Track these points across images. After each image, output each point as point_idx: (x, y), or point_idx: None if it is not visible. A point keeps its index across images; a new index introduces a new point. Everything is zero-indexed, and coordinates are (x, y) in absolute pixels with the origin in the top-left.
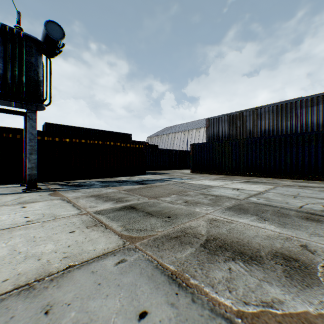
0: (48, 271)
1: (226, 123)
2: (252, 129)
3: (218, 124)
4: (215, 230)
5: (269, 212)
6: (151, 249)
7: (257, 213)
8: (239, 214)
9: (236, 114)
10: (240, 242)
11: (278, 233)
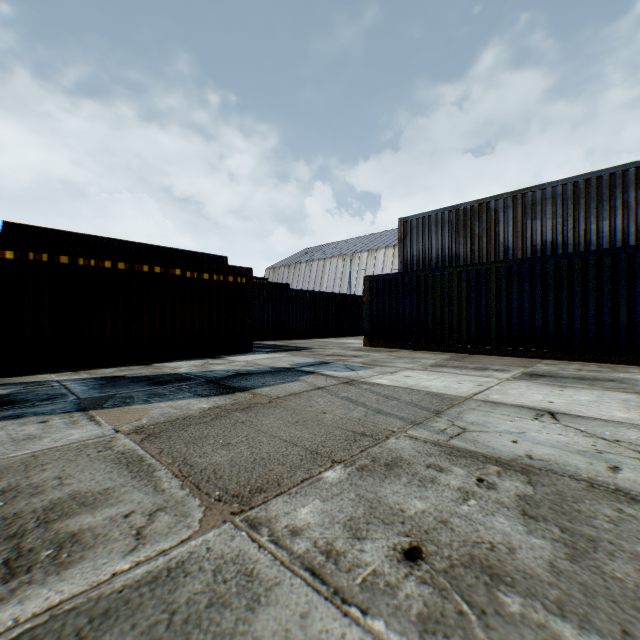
0: None
1: (446, 228)
2: (513, 242)
3: (429, 230)
4: None
5: None
6: None
7: None
8: None
9: (472, 207)
10: None
11: None
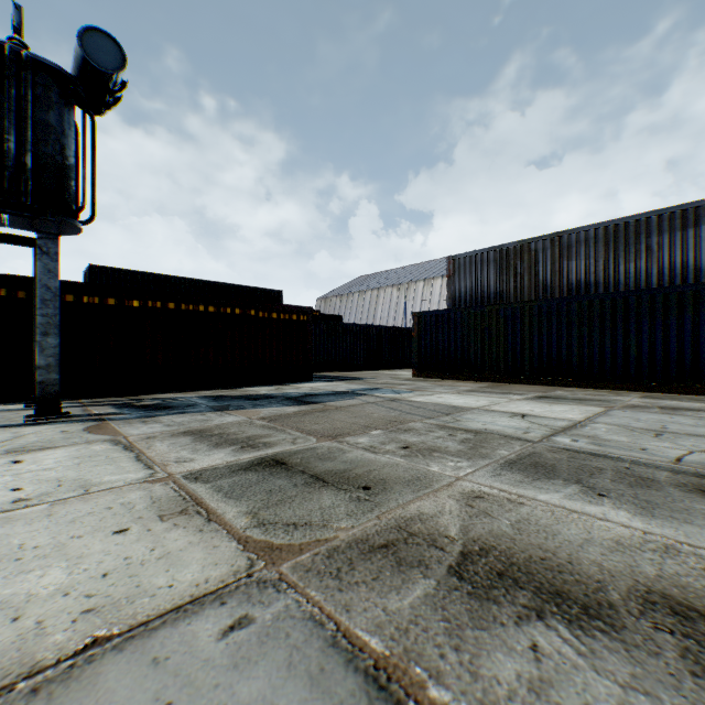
0: (31, 657)
1: (491, 266)
2: (551, 281)
3: (475, 269)
4: (483, 523)
5: (606, 474)
6: (321, 584)
7: (579, 476)
8: (535, 479)
9: (515, 247)
10: (549, 559)
11: (642, 533)
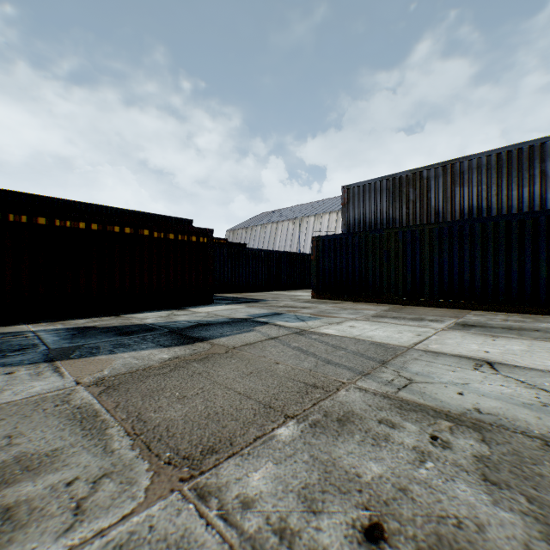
0: None
1: (384, 194)
2: (443, 207)
3: (369, 197)
4: None
5: None
6: None
7: None
8: None
9: (407, 176)
10: None
11: None
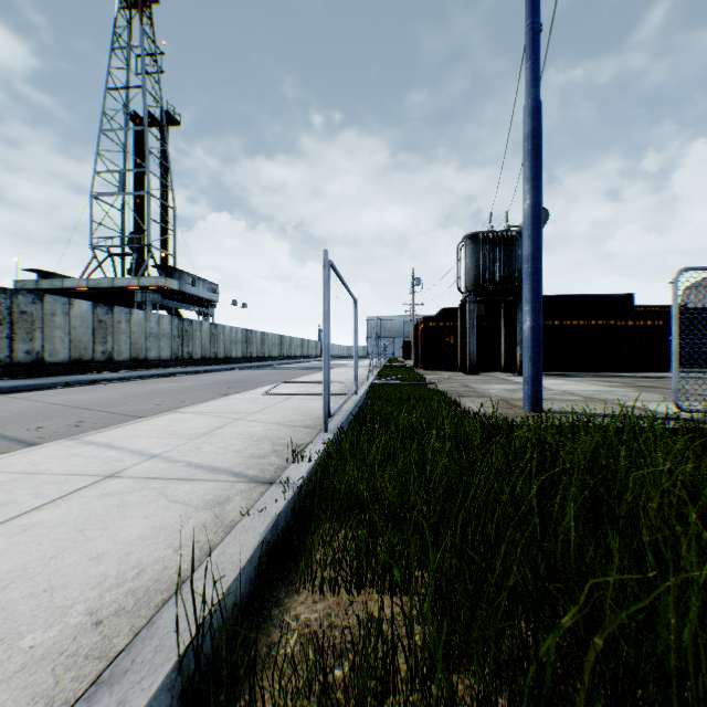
0: (599, 390)
1: None
2: None
3: None
4: None
5: None
6: (655, 393)
7: None
8: None
9: None
10: None
11: None
